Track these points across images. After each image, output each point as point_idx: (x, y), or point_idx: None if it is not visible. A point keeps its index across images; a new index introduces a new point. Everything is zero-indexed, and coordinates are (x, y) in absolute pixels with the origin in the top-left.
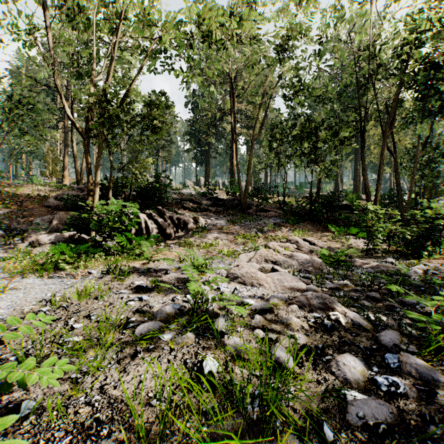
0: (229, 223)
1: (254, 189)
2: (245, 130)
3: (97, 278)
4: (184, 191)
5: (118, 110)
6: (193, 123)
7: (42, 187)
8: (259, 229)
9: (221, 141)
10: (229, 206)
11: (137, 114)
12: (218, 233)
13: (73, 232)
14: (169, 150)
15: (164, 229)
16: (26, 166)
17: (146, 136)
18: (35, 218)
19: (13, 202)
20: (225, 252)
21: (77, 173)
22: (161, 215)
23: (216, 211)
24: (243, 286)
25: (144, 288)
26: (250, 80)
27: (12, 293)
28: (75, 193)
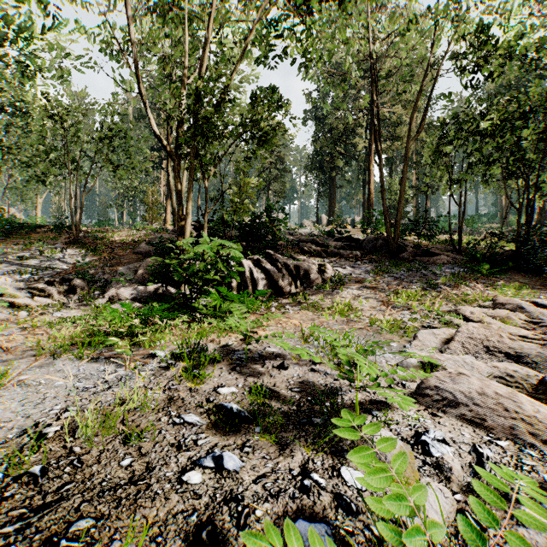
0: (375, 272)
1: (412, 220)
2: (387, 143)
3: (160, 368)
4: (303, 230)
5: (213, 112)
6: (313, 142)
7: (138, 232)
8: (428, 284)
9: (351, 164)
10: (370, 248)
11: (240, 123)
12: (359, 289)
13: (160, 284)
14: (282, 181)
15: (277, 282)
16: (132, 213)
17: (252, 152)
18: (122, 266)
19: (104, 248)
20: (383, 324)
21: (174, 213)
22: (273, 262)
23: (351, 257)
24: (484, 434)
25: (234, 415)
26: (401, 60)
27: (8, 395)
28: (169, 236)
